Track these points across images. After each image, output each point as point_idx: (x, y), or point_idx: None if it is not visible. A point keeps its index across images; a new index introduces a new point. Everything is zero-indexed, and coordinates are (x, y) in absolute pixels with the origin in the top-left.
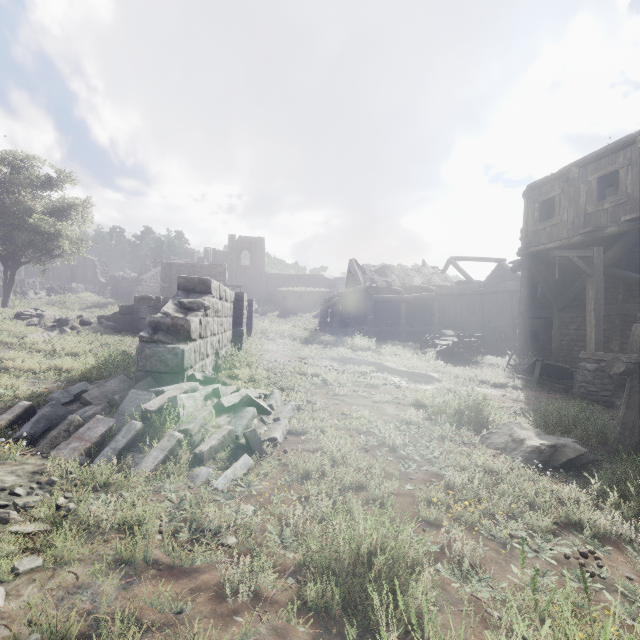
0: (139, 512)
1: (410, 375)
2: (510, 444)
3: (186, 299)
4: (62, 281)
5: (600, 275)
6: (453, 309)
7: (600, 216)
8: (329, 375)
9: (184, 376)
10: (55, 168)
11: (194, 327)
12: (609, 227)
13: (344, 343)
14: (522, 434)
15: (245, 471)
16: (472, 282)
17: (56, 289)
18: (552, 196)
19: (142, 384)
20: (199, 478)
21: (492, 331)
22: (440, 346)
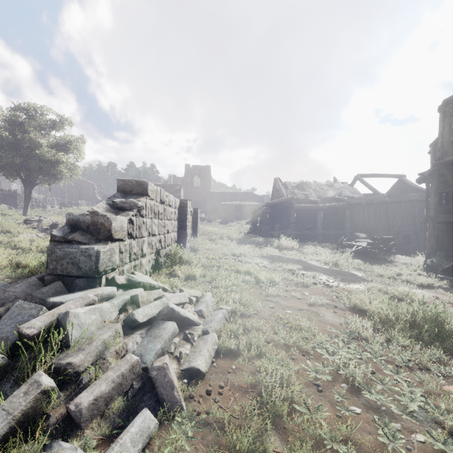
0: None
1: (335, 273)
2: None
3: (119, 199)
4: (73, 199)
5: None
6: (362, 216)
7: None
8: (261, 273)
9: (101, 280)
10: (57, 114)
11: (118, 226)
12: None
13: (271, 243)
14: None
15: (138, 449)
16: (378, 194)
17: (66, 204)
18: None
19: (45, 291)
20: None
21: (396, 234)
22: (355, 246)
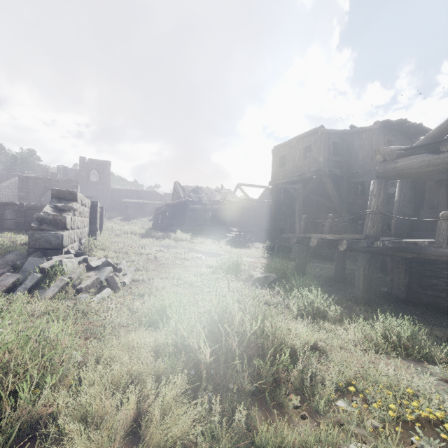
0: (55, 306)
1: (209, 253)
2: (248, 278)
3: (60, 204)
4: None
5: (301, 198)
6: (239, 215)
7: (304, 167)
8: (158, 253)
9: (63, 251)
10: None
11: (68, 221)
12: (307, 173)
13: (170, 237)
14: (254, 273)
15: (108, 295)
16: (250, 199)
17: None
18: (284, 154)
19: (34, 255)
20: (82, 299)
21: (260, 229)
22: (229, 237)
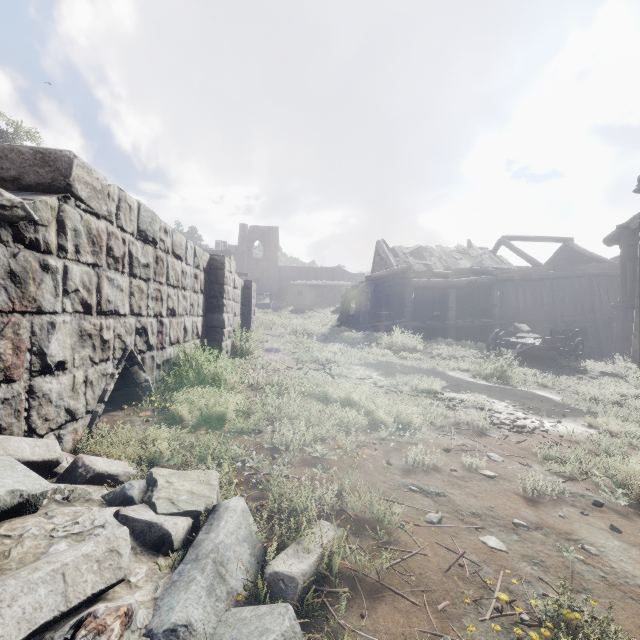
0: None
1: (510, 396)
2: None
3: None
4: None
5: None
6: (514, 298)
7: None
8: (378, 404)
9: None
10: (10, 120)
11: None
12: None
13: (378, 341)
14: None
15: None
16: (537, 264)
17: None
18: None
19: None
20: None
21: (566, 327)
22: (519, 346)
